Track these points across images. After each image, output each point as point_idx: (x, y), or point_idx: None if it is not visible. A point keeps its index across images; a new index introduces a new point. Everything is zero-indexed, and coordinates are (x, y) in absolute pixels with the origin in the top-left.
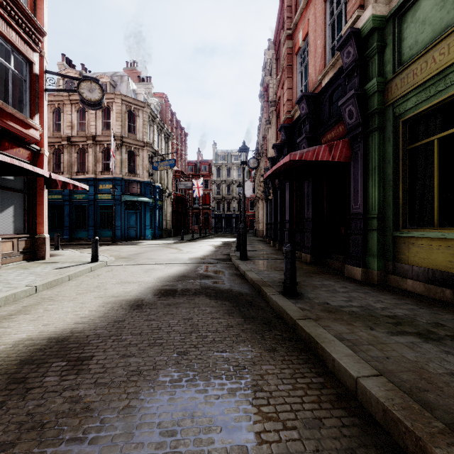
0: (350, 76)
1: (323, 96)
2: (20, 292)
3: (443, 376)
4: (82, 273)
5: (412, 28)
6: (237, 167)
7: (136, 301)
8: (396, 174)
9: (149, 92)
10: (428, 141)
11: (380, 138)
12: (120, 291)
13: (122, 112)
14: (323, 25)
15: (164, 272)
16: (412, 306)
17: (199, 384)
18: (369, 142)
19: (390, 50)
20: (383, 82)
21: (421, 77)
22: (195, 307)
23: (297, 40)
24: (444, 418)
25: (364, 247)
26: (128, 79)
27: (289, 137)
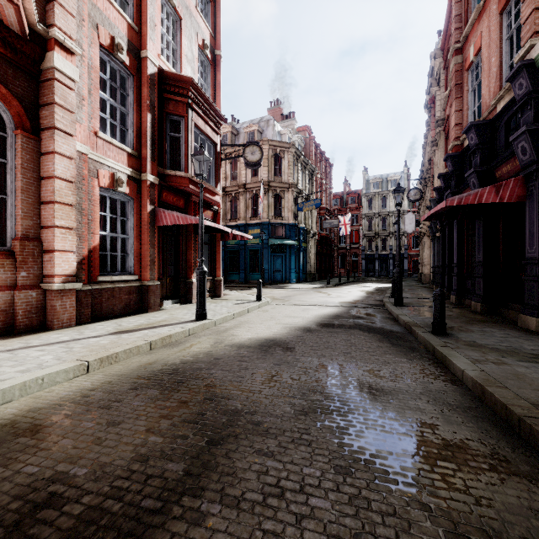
0: (524, 109)
1: (498, 122)
2: (228, 316)
3: (535, 378)
4: (254, 308)
5: None
6: (396, 195)
7: (305, 328)
8: None
9: (292, 128)
10: None
11: None
12: (290, 321)
13: (268, 157)
14: (498, 42)
15: (319, 311)
16: None
17: (359, 363)
18: None
19: None
20: None
21: None
22: (351, 335)
23: (468, 54)
24: (509, 386)
25: None
26: (273, 123)
27: (457, 168)
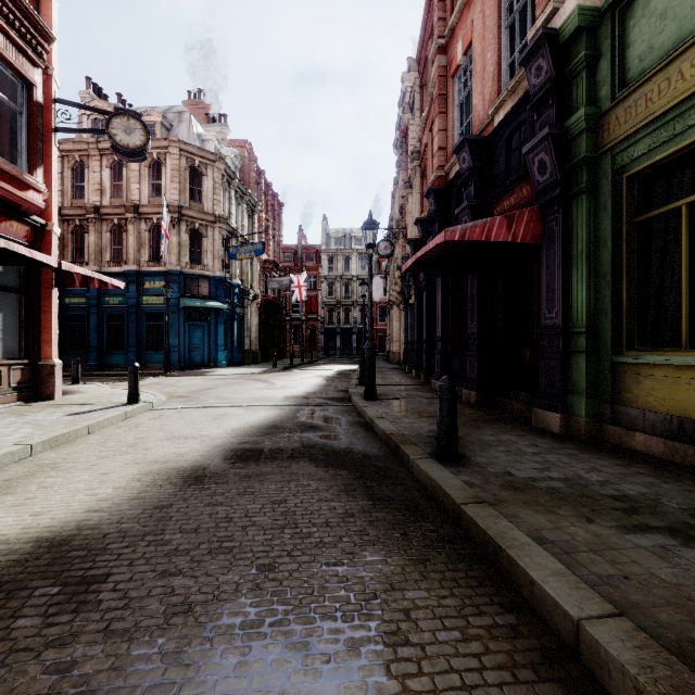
0: (542, 107)
1: (497, 140)
2: (2, 456)
3: None
4: (111, 422)
5: (644, 26)
6: (360, 256)
7: (194, 471)
8: (616, 262)
9: (223, 138)
10: (670, 208)
11: (590, 205)
12: (170, 452)
13: (180, 168)
14: (496, 29)
15: (244, 419)
16: (650, 479)
17: (294, 632)
18: (573, 211)
19: (607, 63)
20: (595, 115)
21: (660, 105)
22: (291, 480)
23: (454, 53)
24: None
25: (565, 381)
26: (189, 118)
27: (441, 207)
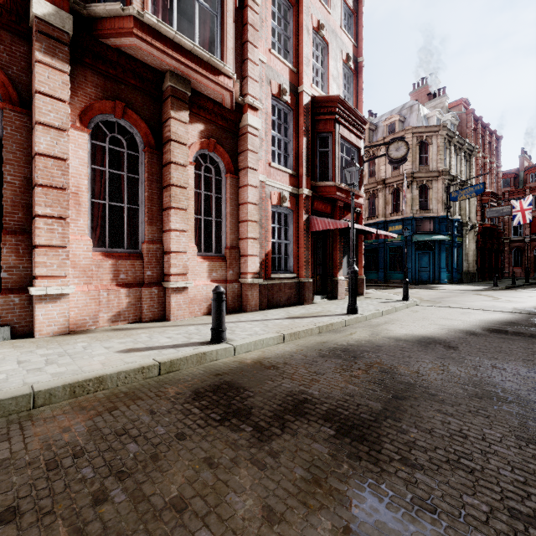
0: None
1: None
2: (376, 313)
3: None
4: (402, 308)
5: None
6: None
7: (468, 331)
8: None
9: (442, 107)
10: None
11: None
12: (447, 323)
13: (412, 146)
14: None
15: (485, 316)
16: None
17: None
18: None
19: None
20: None
21: None
22: (533, 344)
23: None
24: None
25: None
26: (418, 107)
27: None
